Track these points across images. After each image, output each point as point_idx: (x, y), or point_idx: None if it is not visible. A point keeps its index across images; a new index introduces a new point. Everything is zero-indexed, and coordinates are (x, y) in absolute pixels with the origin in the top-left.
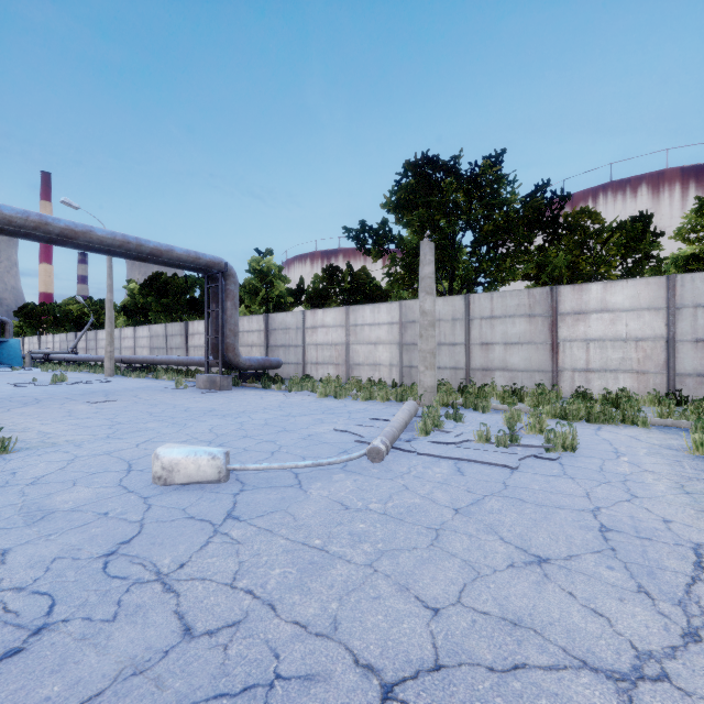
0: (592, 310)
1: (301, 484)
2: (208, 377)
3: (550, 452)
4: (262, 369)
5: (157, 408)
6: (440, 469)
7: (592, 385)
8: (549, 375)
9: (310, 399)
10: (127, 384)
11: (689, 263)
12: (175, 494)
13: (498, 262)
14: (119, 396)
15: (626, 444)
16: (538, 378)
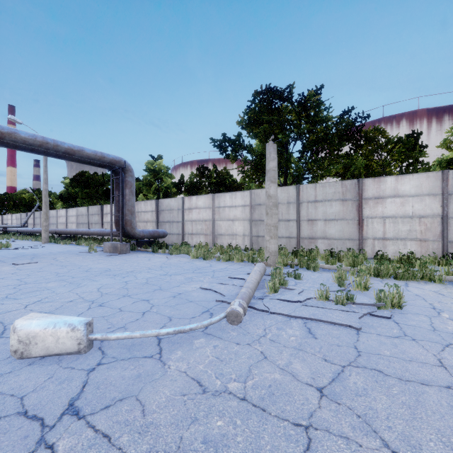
0: (387, 196)
1: (162, 354)
2: (112, 244)
3: (381, 309)
4: (152, 238)
5: (65, 269)
6: (293, 330)
7: (387, 249)
8: (356, 242)
9: (185, 261)
10: (54, 249)
11: (450, 164)
12: (25, 372)
13: (319, 163)
14: (41, 259)
15: (437, 300)
16: (348, 244)
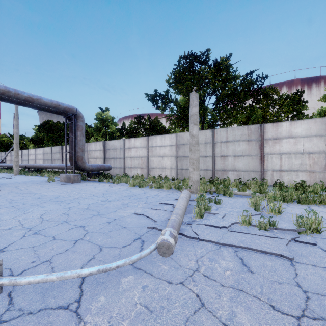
0: (283, 137)
1: (80, 302)
2: (66, 175)
3: (301, 234)
4: (99, 170)
5: (21, 196)
6: (225, 261)
7: (283, 179)
8: (259, 173)
9: (124, 188)
10: (20, 179)
11: None
12: None
13: (229, 112)
14: (5, 187)
15: None
16: (253, 175)
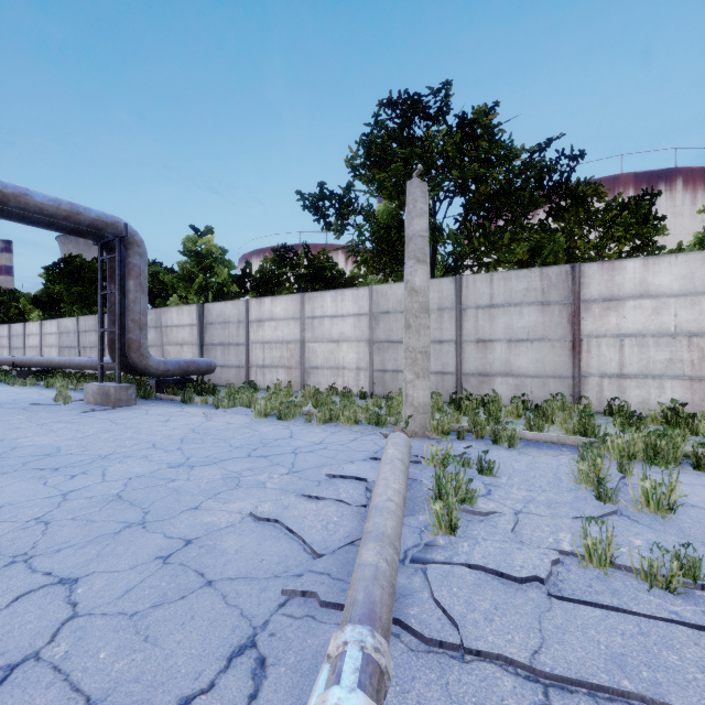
0: (627, 296)
1: None
2: (99, 388)
3: None
4: (185, 374)
5: None
6: None
7: (627, 396)
8: (568, 382)
9: (241, 423)
10: None
11: None
12: None
13: (494, 237)
14: None
15: None
16: (553, 387)
